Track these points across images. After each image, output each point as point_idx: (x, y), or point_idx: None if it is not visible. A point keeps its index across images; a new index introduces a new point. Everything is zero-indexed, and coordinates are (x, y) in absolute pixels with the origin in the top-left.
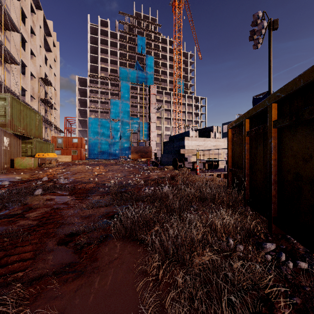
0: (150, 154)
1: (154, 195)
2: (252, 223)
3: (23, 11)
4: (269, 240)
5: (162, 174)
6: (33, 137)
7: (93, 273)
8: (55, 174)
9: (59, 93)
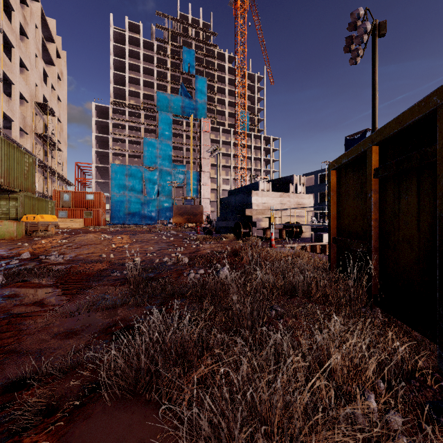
0: (201, 217)
1: (204, 284)
2: (401, 349)
3: None
4: None
5: (218, 246)
6: (19, 189)
7: None
8: (48, 248)
9: (66, 128)
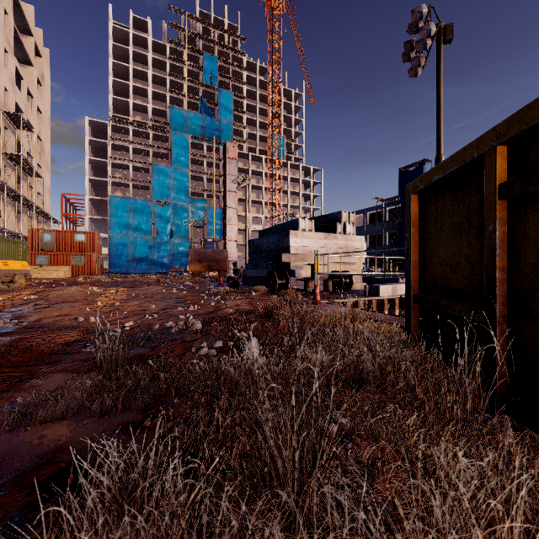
0: (226, 264)
1: (219, 372)
2: None
3: None
4: None
5: (245, 303)
6: None
7: None
8: (5, 307)
9: (48, 148)
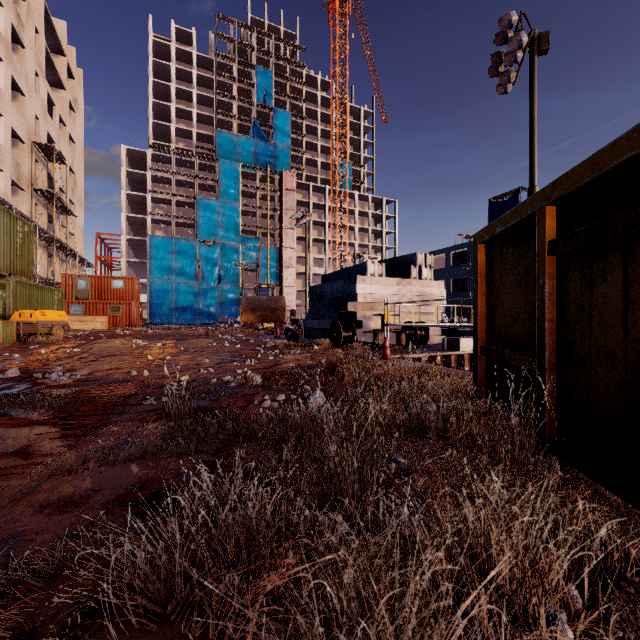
0: (283, 313)
1: (285, 420)
2: (601, 529)
3: None
4: None
5: (306, 358)
6: (8, 273)
7: None
8: (50, 361)
9: (82, 182)
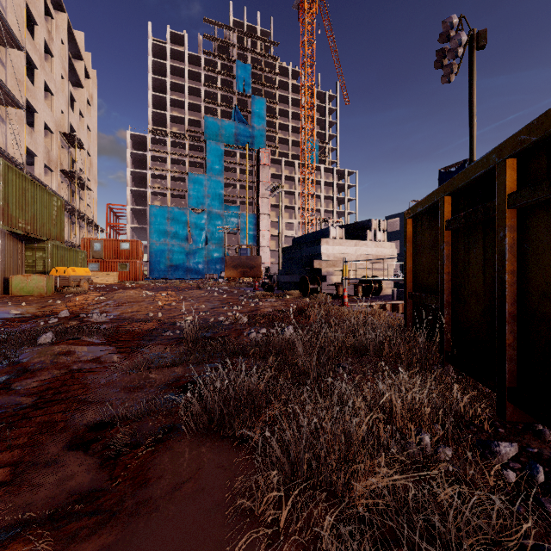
0: (260, 270)
1: (268, 343)
2: (464, 399)
3: (31, 12)
4: (501, 435)
5: (280, 305)
6: (47, 238)
7: (136, 516)
8: (85, 306)
9: (96, 162)
